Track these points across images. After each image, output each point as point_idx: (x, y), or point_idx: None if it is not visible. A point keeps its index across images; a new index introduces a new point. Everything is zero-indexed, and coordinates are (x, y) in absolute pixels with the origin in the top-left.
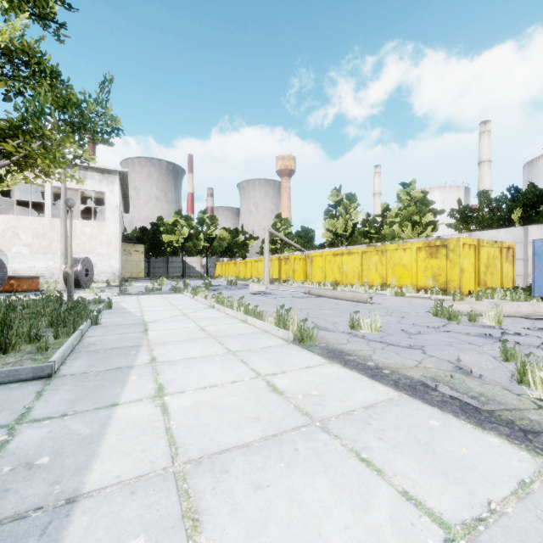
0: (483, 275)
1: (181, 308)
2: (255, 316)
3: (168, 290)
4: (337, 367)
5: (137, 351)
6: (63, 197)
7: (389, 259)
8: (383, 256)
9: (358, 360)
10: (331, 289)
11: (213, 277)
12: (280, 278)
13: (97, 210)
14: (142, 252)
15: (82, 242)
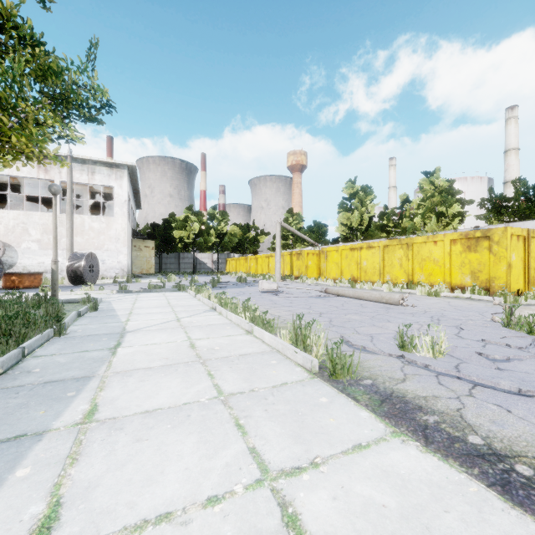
0: (533, 271)
1: (178, 310)
2: (264, 325)
3: (171, 287)
4: (415, 450)
5: (77, 391)
6: (69, 191)
7: (417, 253)
8: (409, 250)
9: (445, 426)
10: (349, 287)
11: (224, 273)
12: (292, 274)
13: (110, 207)
14: (152, 248)
15: (91, 237)
